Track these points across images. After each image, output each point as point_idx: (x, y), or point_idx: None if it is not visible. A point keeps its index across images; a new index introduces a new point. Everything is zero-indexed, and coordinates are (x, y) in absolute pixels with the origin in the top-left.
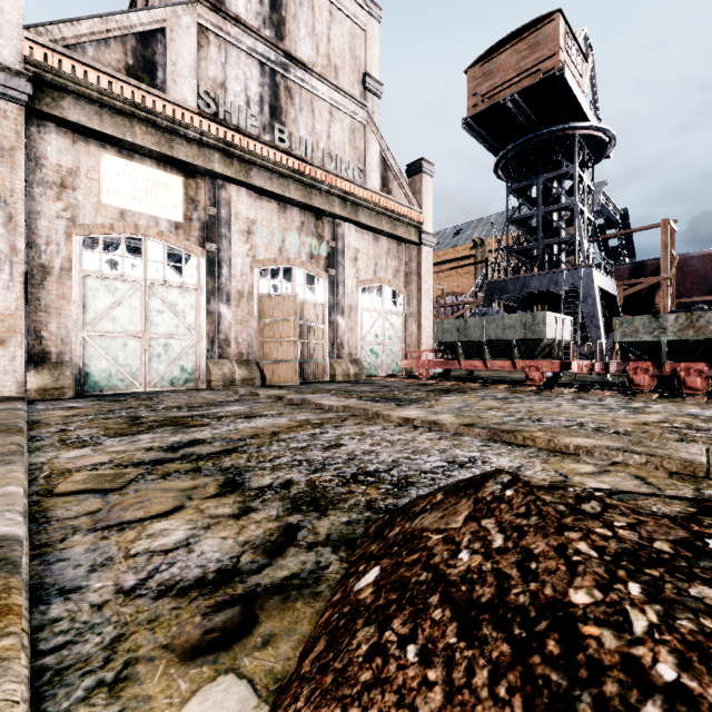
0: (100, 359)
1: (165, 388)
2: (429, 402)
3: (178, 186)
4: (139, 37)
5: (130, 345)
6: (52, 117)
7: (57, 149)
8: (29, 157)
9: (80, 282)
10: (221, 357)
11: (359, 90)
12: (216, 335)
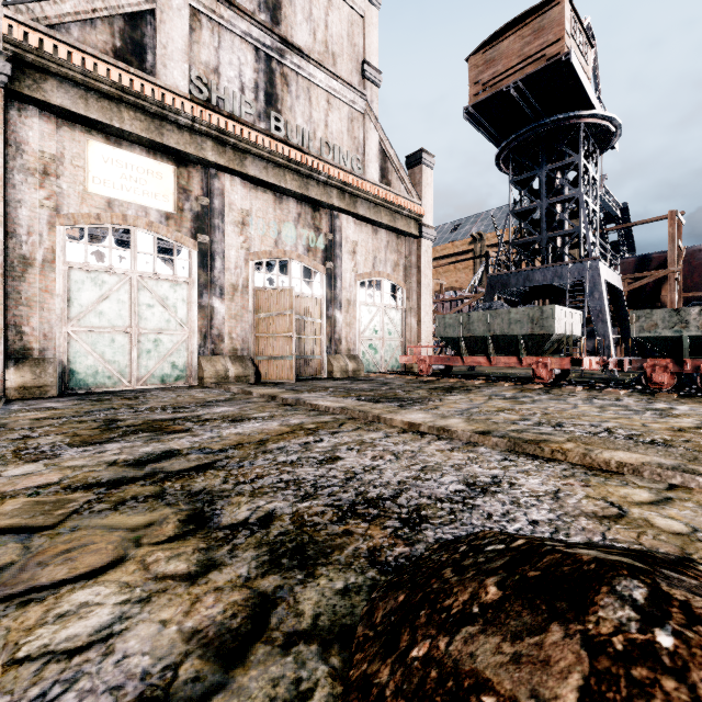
0: (86, 356)
1: (155, 386)
2: (434, 402)
3: (169, 175)
4: (127, 18)
5: (118, 341)
6: (34, 100)
7: (39, 134)
8: (9, 142)
9: (64, 274)
10: (215, 353)
11: (358, 78)
12: (209, 330)
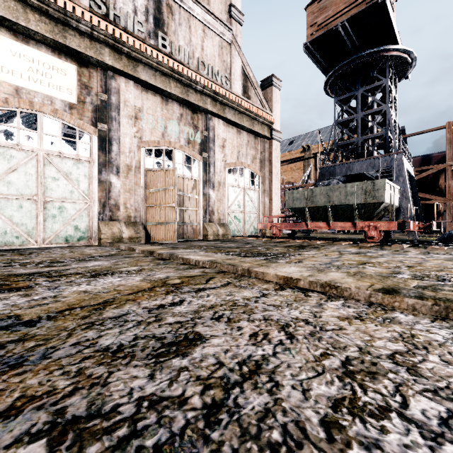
0: None
1: (59, 245)
2: (294, 256)
3: (72, 72)
4: None
5: (25, 206)
6: None
7: None
8: None
9: None
10: (112, 219)
11: (226, 17)
12: (107, 200)
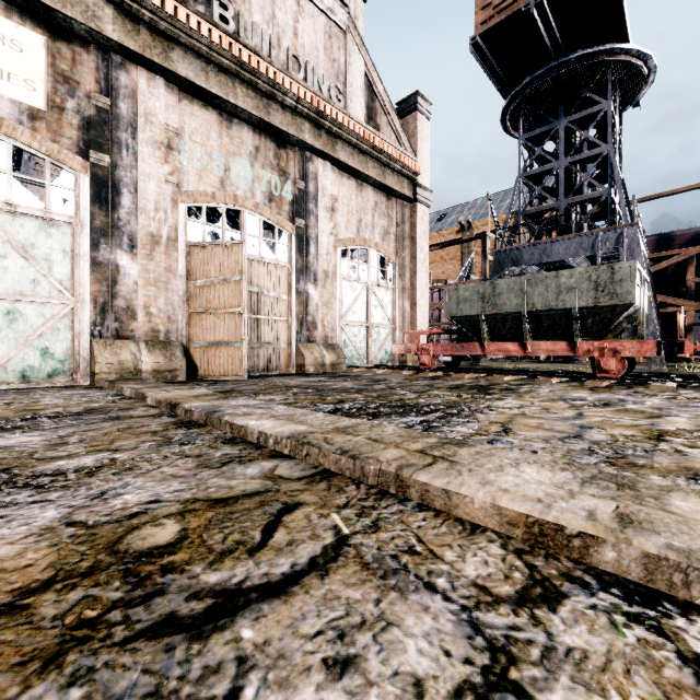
0: None
1: (7, 386)
2: (484, 413)
3: (36, 48)
4: None
5: None
6: None
7: None
8: None
9: None
10: (120, 336)
11: None
12: (109, 300)
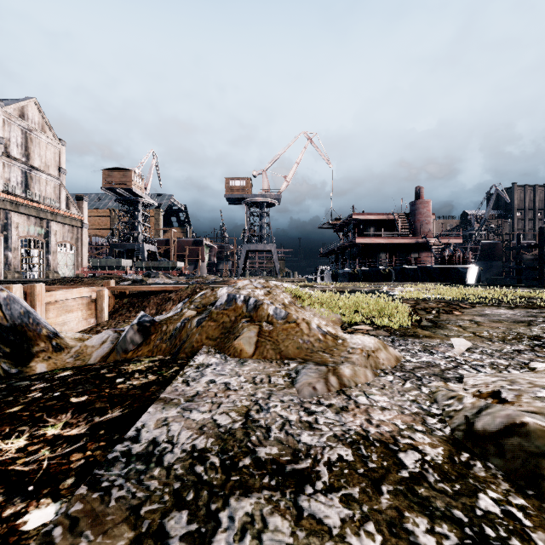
0: None
1: None
2: None
3: None
4: None
5: None
6: None
7: None
8: None
9: None
10: (9, 269)
11: (57, 172)
12: (7, 262)
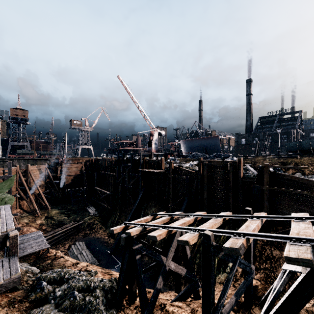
0: None
1: None
2: None
3: None
4: None
5: None
6: None
7: None
8: None
9: None
10: None
11: None
12: None
